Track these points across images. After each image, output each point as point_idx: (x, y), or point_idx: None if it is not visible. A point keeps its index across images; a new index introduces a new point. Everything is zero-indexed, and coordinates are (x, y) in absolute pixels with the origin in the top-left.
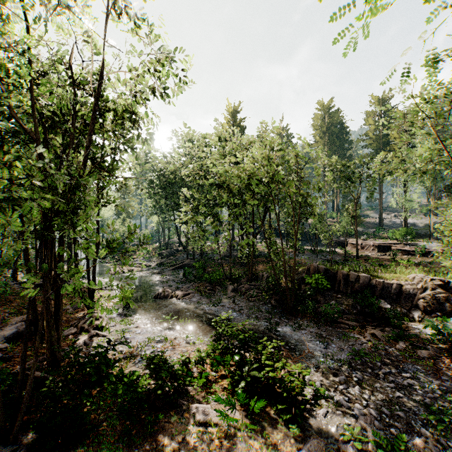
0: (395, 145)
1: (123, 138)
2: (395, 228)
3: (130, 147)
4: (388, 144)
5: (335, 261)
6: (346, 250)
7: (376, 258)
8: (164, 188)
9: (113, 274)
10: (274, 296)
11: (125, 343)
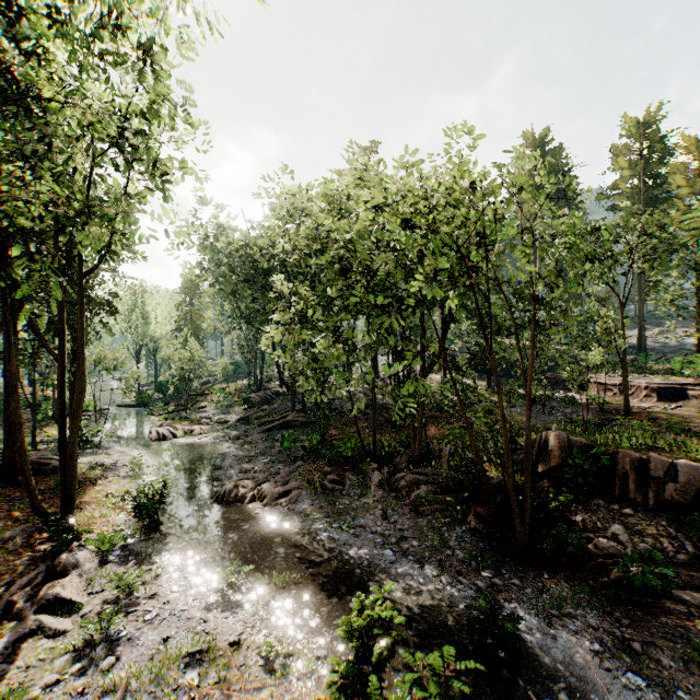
0: (679, 201)
1: (134, 149)
2: (672, 354)
3: (137, 159)
4: (656, 202)
5: (589, 423)
6: (589, 395)
7: (669, 416)
8: (249, 281)
9: (154, 440)
10: (473, 506)
11: (100, 666)
